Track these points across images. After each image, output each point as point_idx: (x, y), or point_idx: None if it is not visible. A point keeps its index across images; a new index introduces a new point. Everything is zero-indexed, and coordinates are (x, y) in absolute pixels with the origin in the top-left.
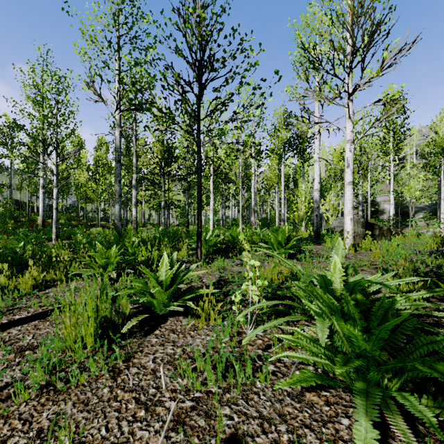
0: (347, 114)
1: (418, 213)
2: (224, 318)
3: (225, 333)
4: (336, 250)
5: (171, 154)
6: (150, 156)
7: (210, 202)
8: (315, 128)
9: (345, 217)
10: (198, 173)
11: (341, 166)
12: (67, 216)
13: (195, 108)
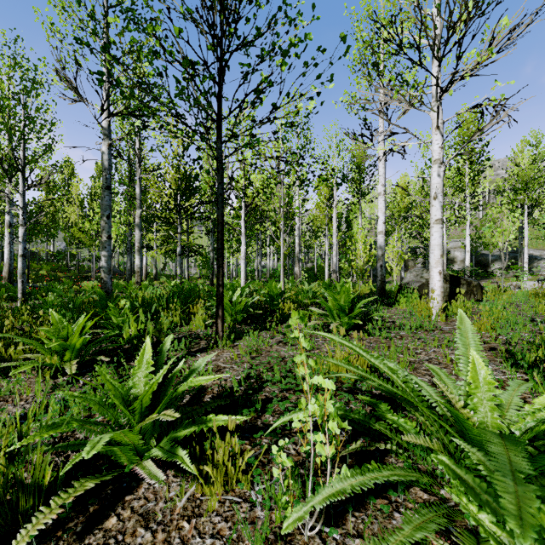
0: (435, 123)
1: (495, 262)
2: (255, 475)
3: (257, 543)
4: (461, 334)
5: (189, 184)
6: (161, 186)
7: (241, 247)
8: (386, 145)
9: (431, 269)
10: (218, 202)
11: (406, 204)
12: (52, 266)
13: (209, 87)
